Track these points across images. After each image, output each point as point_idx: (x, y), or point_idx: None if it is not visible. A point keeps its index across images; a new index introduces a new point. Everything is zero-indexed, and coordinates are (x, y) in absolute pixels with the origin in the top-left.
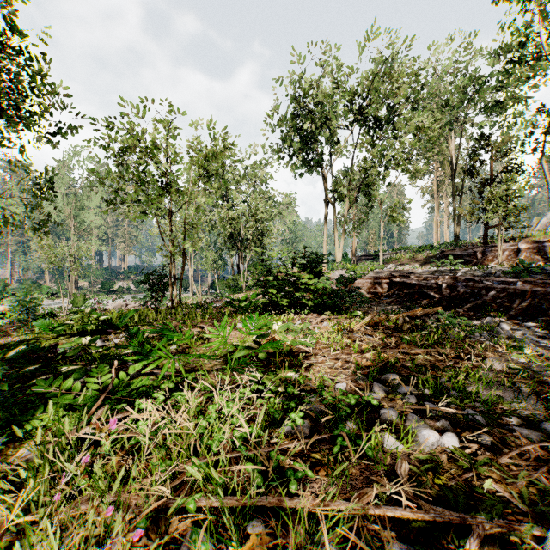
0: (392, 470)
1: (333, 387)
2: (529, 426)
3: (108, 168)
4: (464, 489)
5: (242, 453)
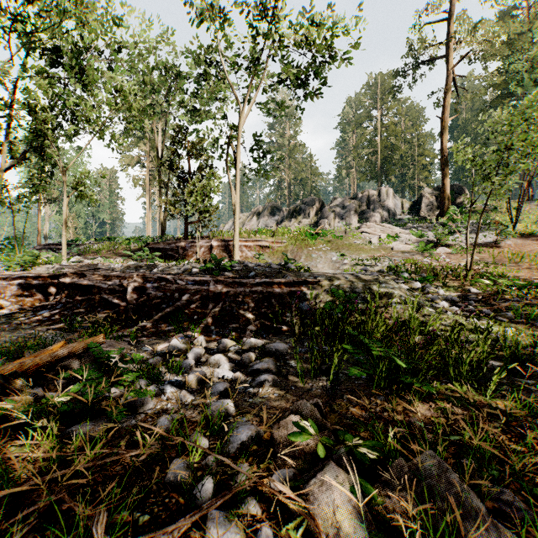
0: None
1: None
2: None
3: None
4: None
5: None
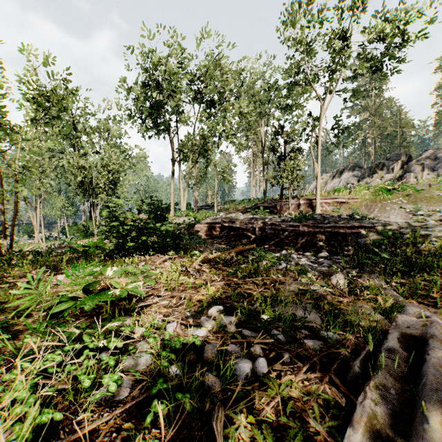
0: (210, 418)
1: (165, 327)
2: (313, 336)
3: None
4: (272, 419)
5: None
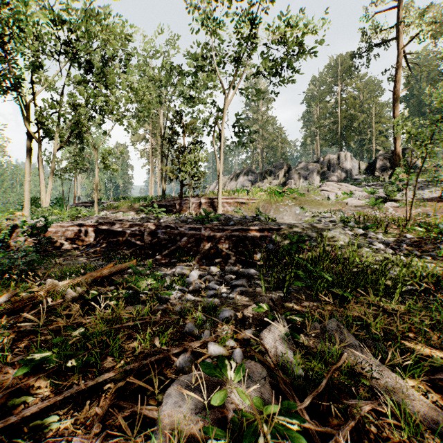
0: None
1: None
2: None
3: None
4: None
5: None
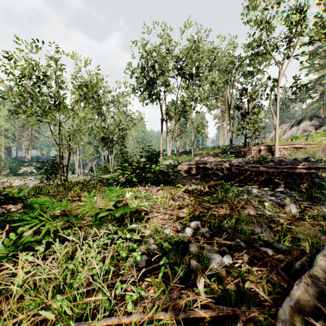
0: (194, 283)
1: (162, 231)
2: (267, 246)
3: (12, 88)
4: (235, 289)
5: (97, 285)
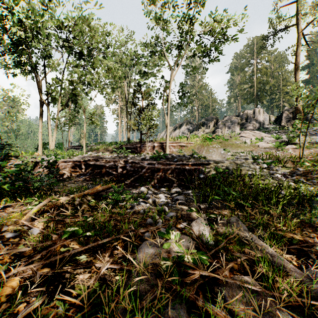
0: None
1: None
2: None
3: None
4: None
5: None
